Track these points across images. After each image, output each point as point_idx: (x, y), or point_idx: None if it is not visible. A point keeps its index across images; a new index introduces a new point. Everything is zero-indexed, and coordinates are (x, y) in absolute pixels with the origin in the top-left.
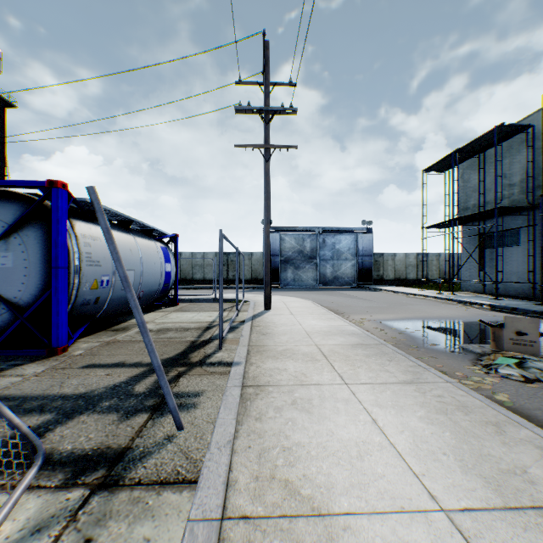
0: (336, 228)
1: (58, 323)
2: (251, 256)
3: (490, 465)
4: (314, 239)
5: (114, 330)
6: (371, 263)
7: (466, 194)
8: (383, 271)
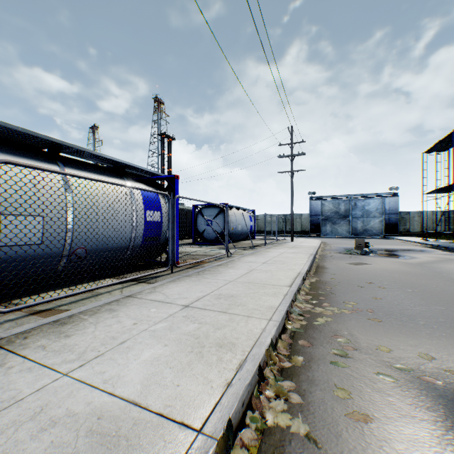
0: (365, 194)
1: None
2: (301, 216)
3: (297, 252)
4: (347, 203)
5: (236, 243)
6: (396, 219)
7: None
8: (408, 225)
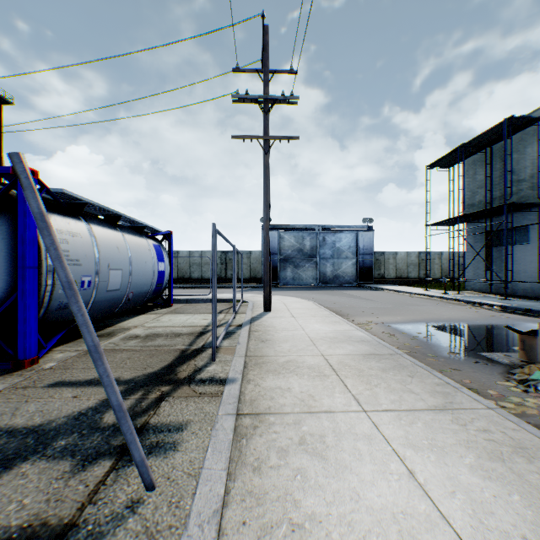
0: (336, 226)
1: (26, 332)
2: (250, 255)
3: None
4: (314, 237)
5: (98, 336)
6: (372, 262)
7: (471, 191)
8: (384, 269)
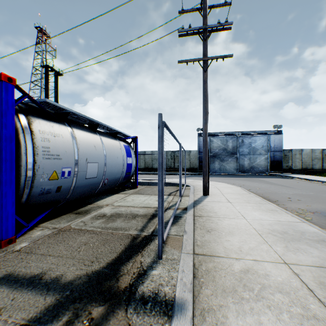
0: (252, 132)
1: (2, 216)
2: (190, 153)
3: None
4: (235, 140)
5: (78, 213)
6: (280, 157)
7: None
8: (291, 162)
